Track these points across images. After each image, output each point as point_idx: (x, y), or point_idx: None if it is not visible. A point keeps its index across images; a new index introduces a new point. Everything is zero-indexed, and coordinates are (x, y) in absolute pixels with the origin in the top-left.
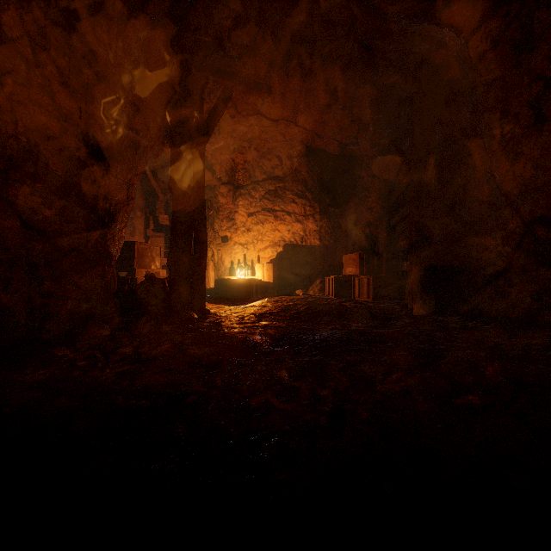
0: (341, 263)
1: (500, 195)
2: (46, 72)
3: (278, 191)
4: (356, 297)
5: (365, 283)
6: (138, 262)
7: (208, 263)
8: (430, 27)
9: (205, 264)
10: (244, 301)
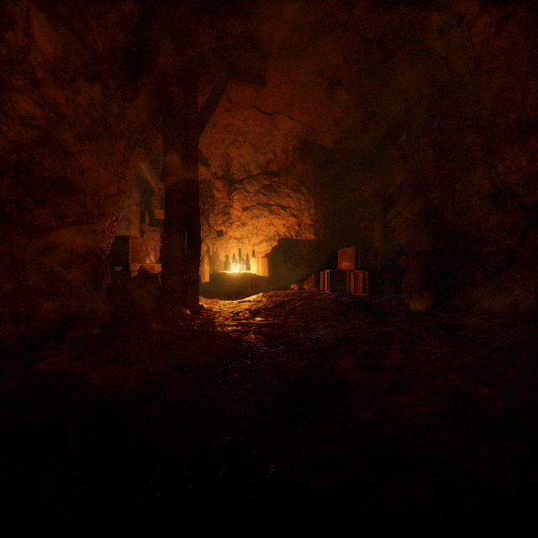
0: (336, 258)
1: (503, 187)
2: (30, 58)
3: (273, 185)
4: (352, 292)
5: (361, 278)
6: (132, 256)
7: (203, 257)
8: (430, 15)
9: (198, 259)
10: (238, 296)
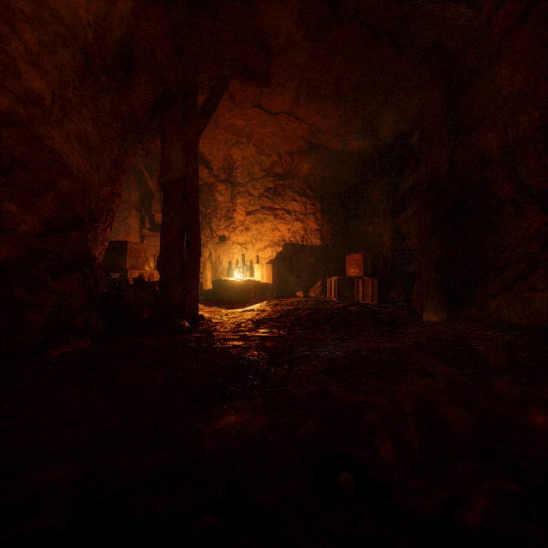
0: (343, 264)
1: (523, 190)
2: (10, 49)
3: (278, 189)
4: (360, 300)
5: (369, 285)
6: (130, 263)
7: (205, 263)
8: (445, 7)
9: (198, 267)
10: (242, 304)
